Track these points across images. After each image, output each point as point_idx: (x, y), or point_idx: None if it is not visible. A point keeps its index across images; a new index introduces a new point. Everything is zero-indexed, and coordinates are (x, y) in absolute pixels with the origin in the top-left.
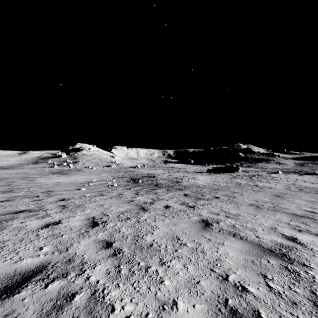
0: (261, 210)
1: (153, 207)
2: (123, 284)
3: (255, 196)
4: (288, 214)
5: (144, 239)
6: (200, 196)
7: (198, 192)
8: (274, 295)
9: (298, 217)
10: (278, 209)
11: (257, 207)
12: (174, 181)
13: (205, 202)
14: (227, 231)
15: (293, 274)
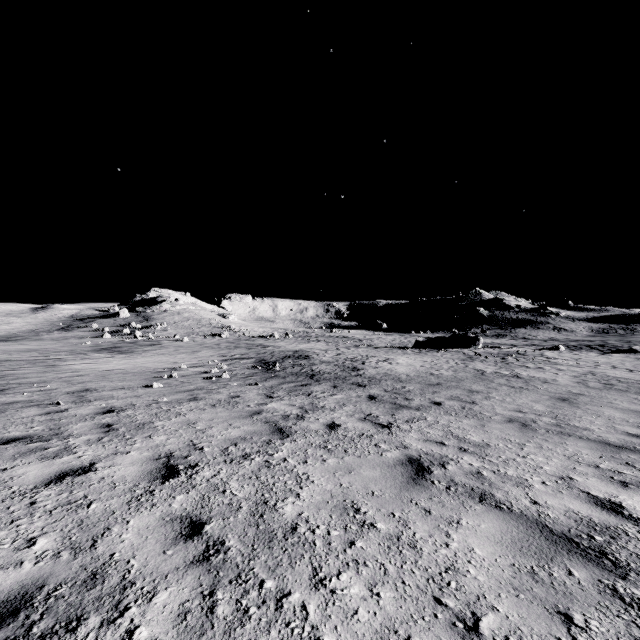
0: (532, 433)
1: (302, 428)
2: None
3: (517, 400)
4: (593, 443)
5: (278, 512)
6: (403, 400)
7: (399, 390)
8: None
9: (614, 449)
10: (569, 431)
11: (524, 426)
12: (348, 367)
13: (413, 414)
14: (465, 487)
15: (633, 609)
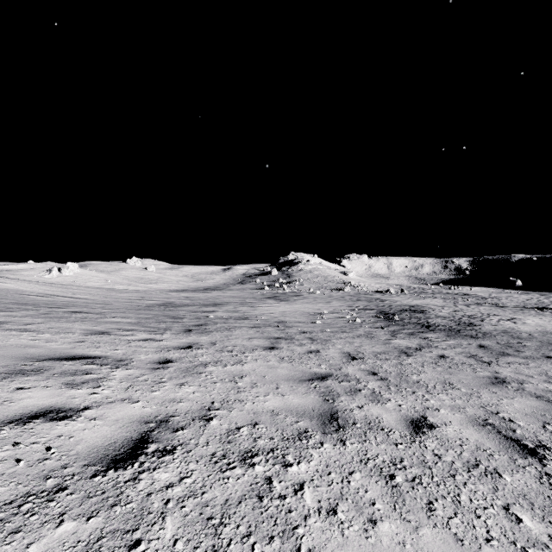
0: None
1: (420, 354)
2: (394, 394)
3: None
4: None
5: (409, 377)
6: (512, 351)
7: (512, 344)
8: (543, 430)
9: None
10: None
11: None
12: (464, 322)
13: (517, 360)
14: (530, 392)
15: None
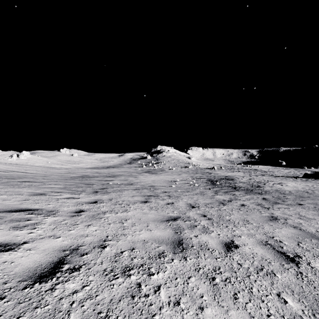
0: None
1: (230, 204)
2: (215, 228)
3: None
4: None
5: (224, 217)
6: (281, 201)
7: (280, 197)
8: (298, 247)
9: None
10: None
11: None
12: (255, 185)
13: (283, 206)
14: (290, 224)
15: None
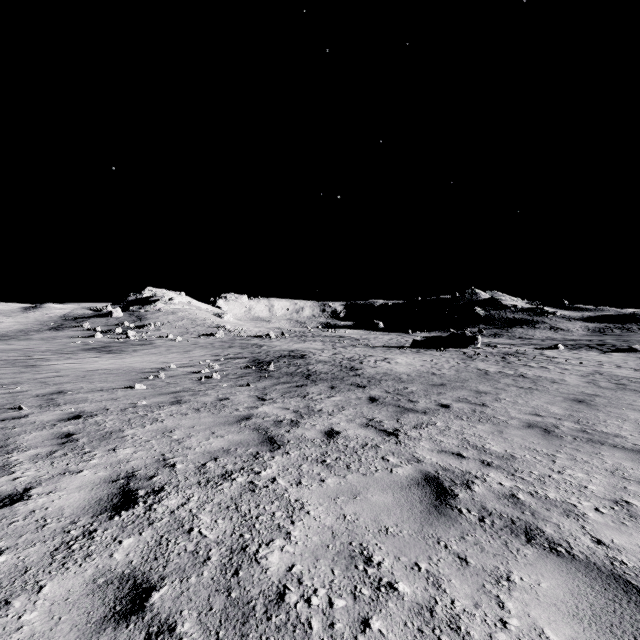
0: (559, 441)
1: (296, 437)
2: None
3: (530, 402)
4: (632, 454)
5: (260, 566)
6: (407, 403)
7: (401, 391)
8: None
9: None
10: (599, 439)
11: (547, 432)
12: (346, 367)
13: (420, 419)
14: (502, 518)
15: None
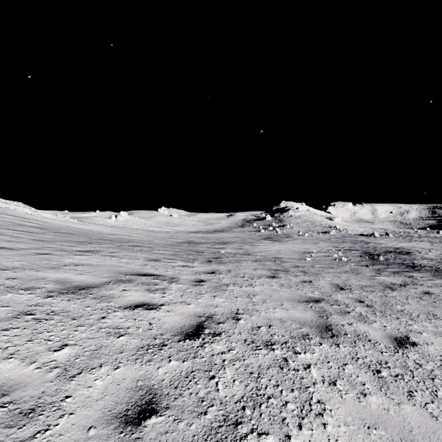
0: None
1: (404, 289)
2: (379, 318)
3: None
4: None
5: (393, 306)
6: None
7: None
8: None
9: None
10: None
11: None
12: None
13: None
14: None
15: None
